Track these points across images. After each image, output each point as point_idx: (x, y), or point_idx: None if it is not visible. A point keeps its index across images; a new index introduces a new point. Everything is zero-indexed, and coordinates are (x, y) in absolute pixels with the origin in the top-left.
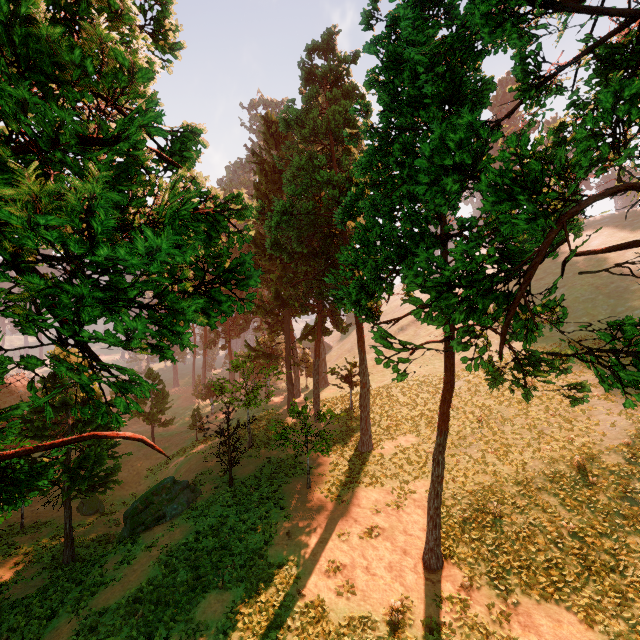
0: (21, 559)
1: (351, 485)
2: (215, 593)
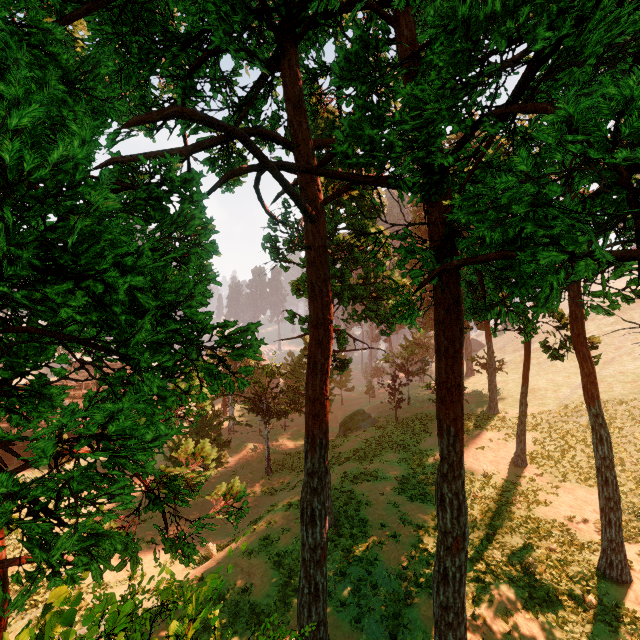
0: (290, 441)
1: (476, 428)
2: (391, 453)
